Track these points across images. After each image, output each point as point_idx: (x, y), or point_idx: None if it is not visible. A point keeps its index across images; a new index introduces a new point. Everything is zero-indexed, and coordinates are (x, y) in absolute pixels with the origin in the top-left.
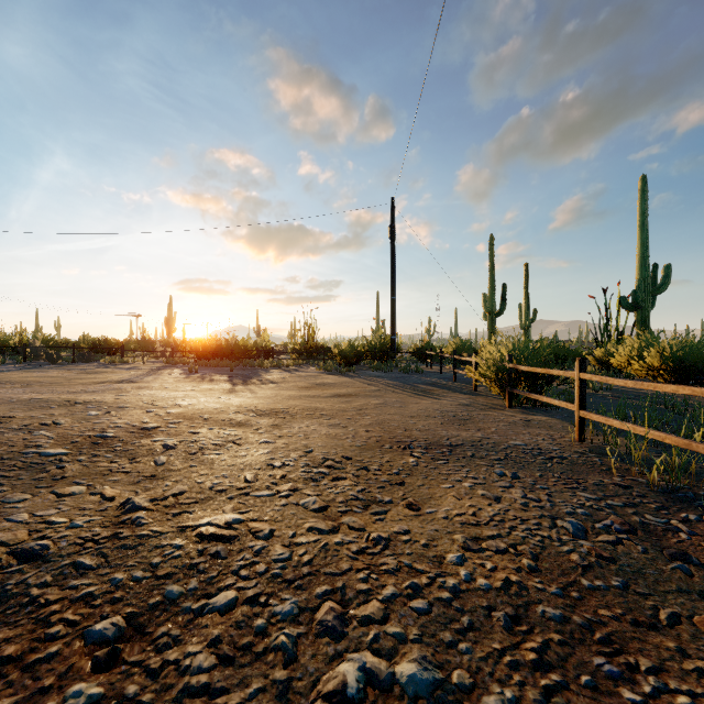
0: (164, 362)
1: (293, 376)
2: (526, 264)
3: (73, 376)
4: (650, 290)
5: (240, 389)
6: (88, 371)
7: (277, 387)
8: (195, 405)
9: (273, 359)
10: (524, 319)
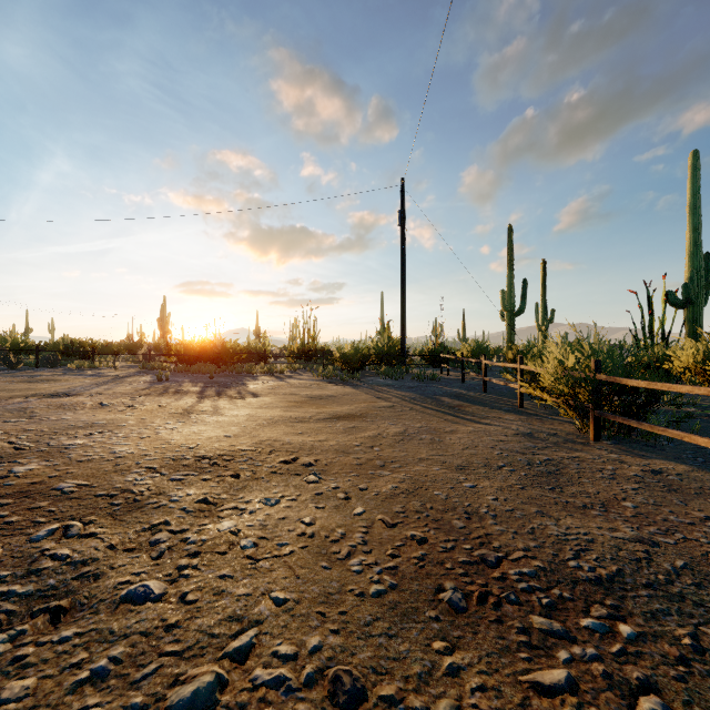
0: (139, 367)
1: (283, 386)
2: (543, 260)
3: (2, 387)
4: (704, 284)
5: (201, 408)
6: (34, 379)
7: (257, 403)
8: (91, 447)
9: (265, 363)
10: (541, 320)
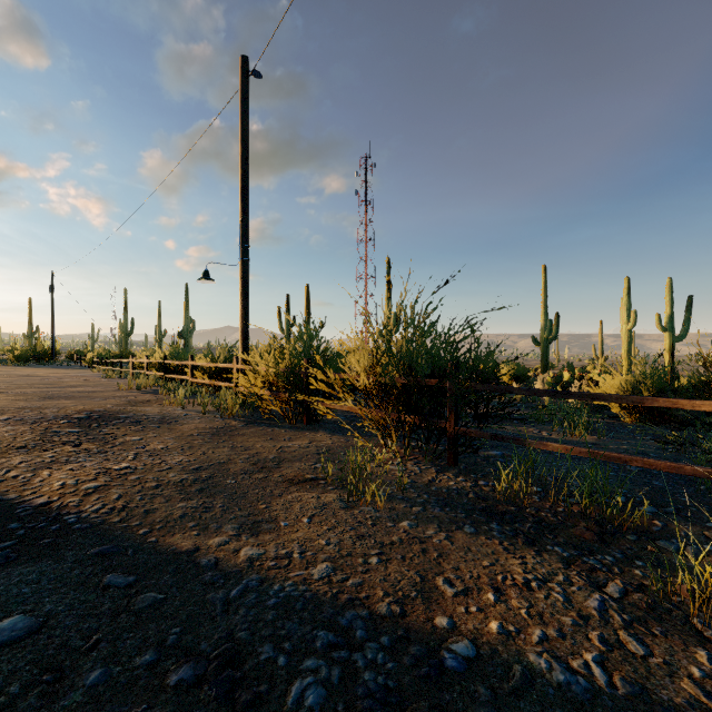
0: None
1: None
2: (159, 301)
3: None
4: (189, 331)
5: None
6: None
7: None
8: None
9: None
10: (158, 335)
